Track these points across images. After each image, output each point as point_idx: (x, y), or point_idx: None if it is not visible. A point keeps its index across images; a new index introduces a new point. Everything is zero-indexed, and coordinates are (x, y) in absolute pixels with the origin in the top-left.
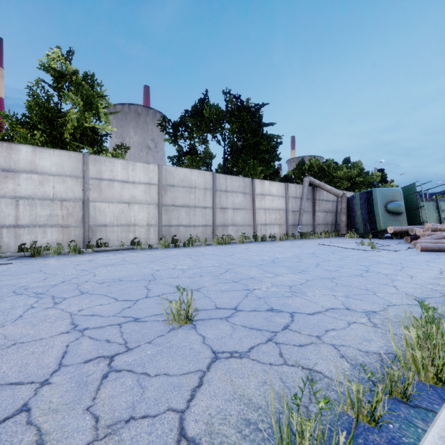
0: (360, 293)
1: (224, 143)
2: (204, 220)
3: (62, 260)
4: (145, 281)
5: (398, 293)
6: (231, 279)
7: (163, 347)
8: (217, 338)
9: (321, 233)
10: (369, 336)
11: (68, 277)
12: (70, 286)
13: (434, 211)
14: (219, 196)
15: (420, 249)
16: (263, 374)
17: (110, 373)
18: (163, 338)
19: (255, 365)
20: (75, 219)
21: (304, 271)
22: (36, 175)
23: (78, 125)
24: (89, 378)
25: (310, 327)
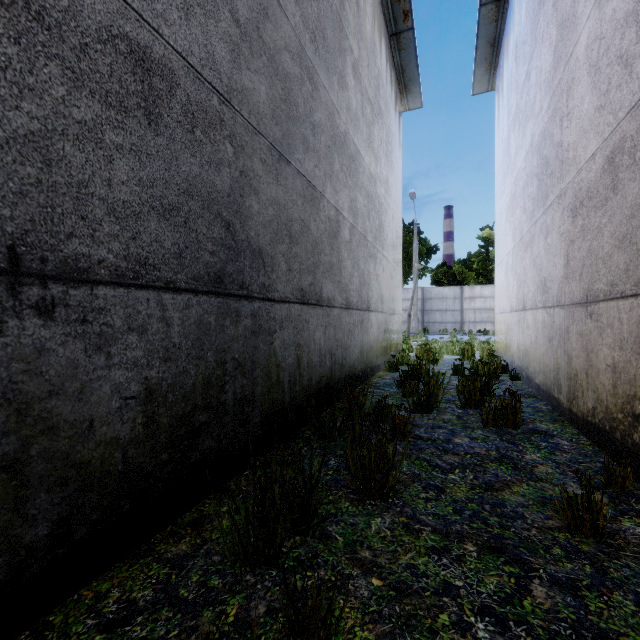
0: None
1: None
2: None
3: None
4: None
5: None
6: None
7: None
8: None
9: None
10: None
11: None
12: None
13: None
14: None
15: None
16: None
17: None
18: None
19: None
20: None
21: None
22: (482, 299)
23: None
24: None
25: None
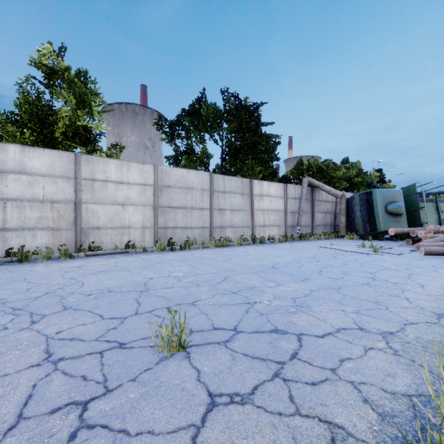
0: (371, 308)
1: (222, 143)
2: (201, 222)
3: (50, 266)
4: (136, 292)
5: (412, 308)
6: (230, 289)
7: (150, 387)
8: (215, 373)
9: (320, 235)
10: (392, 369)
11: (53, 288)
12: (53, 299)
13: (434, 211)
14: (217, 197)
15: (424, 252)
16: (272, 431)
17: (79, 430)
18: (150, 373)
19: (261, 416)
20: (66, 221)
21: (307, 279)
22: (25, 176)
23: (70, 124)
24: (52, 440)
25: (322, 356)
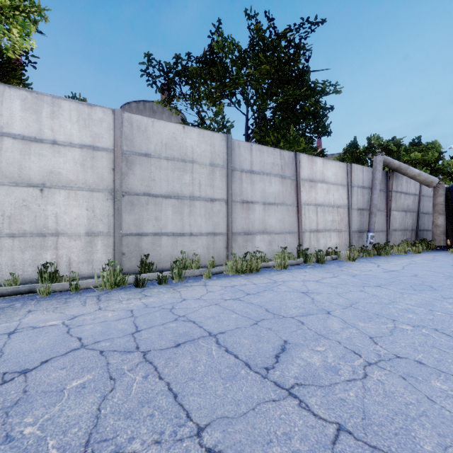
0: None
1: (247, 103)
2: (209, 224)
3: None
4: None
5: None
6: None
7: None
8: None
9: (400, 245)
10: None
11: None
12: None
13: None
14: (238, 180)
15: None
16: None
17: None
18: None
19: None
20: None
21: None
22: None
23: None
24: None
25: None
